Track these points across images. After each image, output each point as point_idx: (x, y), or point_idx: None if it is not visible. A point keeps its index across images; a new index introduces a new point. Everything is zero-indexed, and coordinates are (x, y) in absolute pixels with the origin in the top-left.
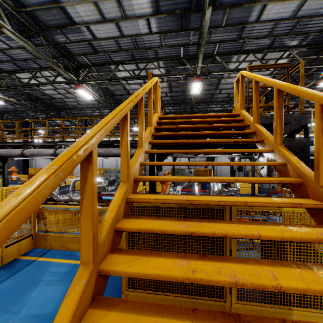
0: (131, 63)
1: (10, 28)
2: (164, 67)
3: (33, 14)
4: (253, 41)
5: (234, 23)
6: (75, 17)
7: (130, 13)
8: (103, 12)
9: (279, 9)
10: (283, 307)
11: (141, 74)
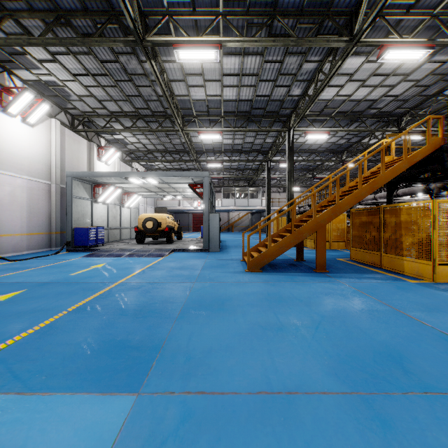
0: None
1: (340, 129)
2: None
3: (352, 112)
4: None
5: None
6: (374, 98)
7: (409, 70)
8: (389, 84)
9: None
10: (400, 257)
11: None
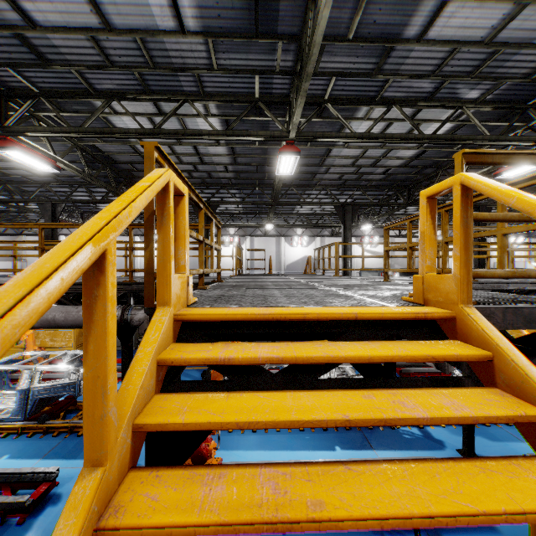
0: (143, 100)
1: None
2: (220, 115)
3: None
4: (403, 81)
5: (374, 37)
6: None
7: None
8: None
9: (467, 18)
10: None
11: (169, 125)
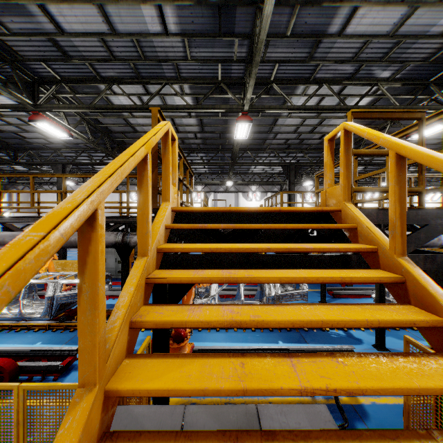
0: (135, 83)
1: None
2: (192, 94)
3: None
4: (330, 65)
5: (306, 34)
6: None
7: None
8: None
9: (375, 18)
10: None
11: (153, 102)
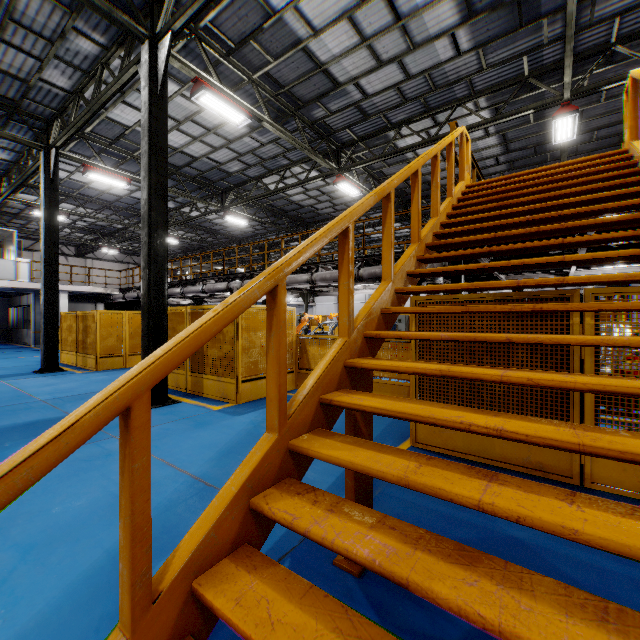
0: (424, 118)
1: (268, 119)
2: (489, 106)
3: (290, 93)
4: None
5: None
6: (341, 76)
7: (422, 37)
8: (379, 53)
9: None
10: None
11: (442, 132)
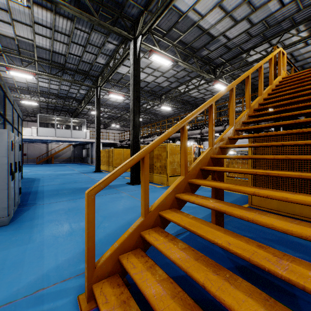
0: (263, 44)
1: (180, 60)
2: (306, 29)
3: (191, 46)
4: None
5: None
6: (215, 33)
7: (260, 3)
8: (236, 18)
9: None
10: None
11: None
